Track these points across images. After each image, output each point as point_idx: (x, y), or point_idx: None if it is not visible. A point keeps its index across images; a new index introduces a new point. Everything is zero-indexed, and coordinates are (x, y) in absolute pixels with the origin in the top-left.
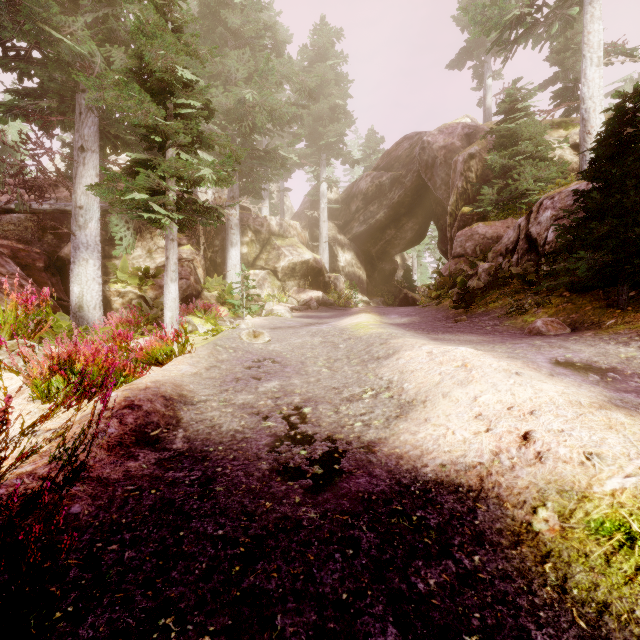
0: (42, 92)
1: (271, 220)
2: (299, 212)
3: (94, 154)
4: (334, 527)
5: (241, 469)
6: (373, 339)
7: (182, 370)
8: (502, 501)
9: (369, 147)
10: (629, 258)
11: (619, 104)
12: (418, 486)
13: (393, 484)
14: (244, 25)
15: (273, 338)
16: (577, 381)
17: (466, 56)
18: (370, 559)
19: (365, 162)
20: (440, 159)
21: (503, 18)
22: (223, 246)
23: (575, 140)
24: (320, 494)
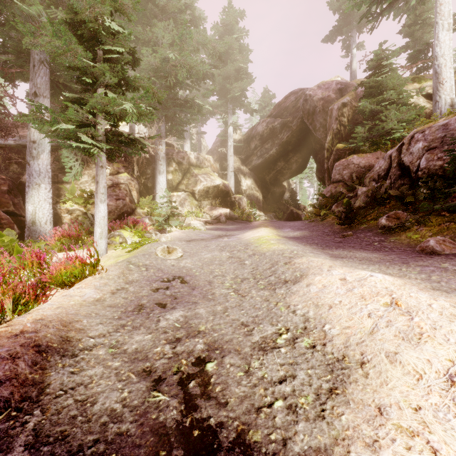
0: (4, 49)
1: (190, 154)
2: (212, 149)
3: (45, 99)
4: None
5: None
6: (276, 257)
7: (85, 296)
8: None
9: (264, 101)
10: None
11: None
12: None
13: None
14: (169, 2)
15: (186, 252)
16: None
17: (337, 32)
18: None
19: (261, 112)
20: (319, 108)
21: None
22: (153, 174)
23: (427, 91)
24: None
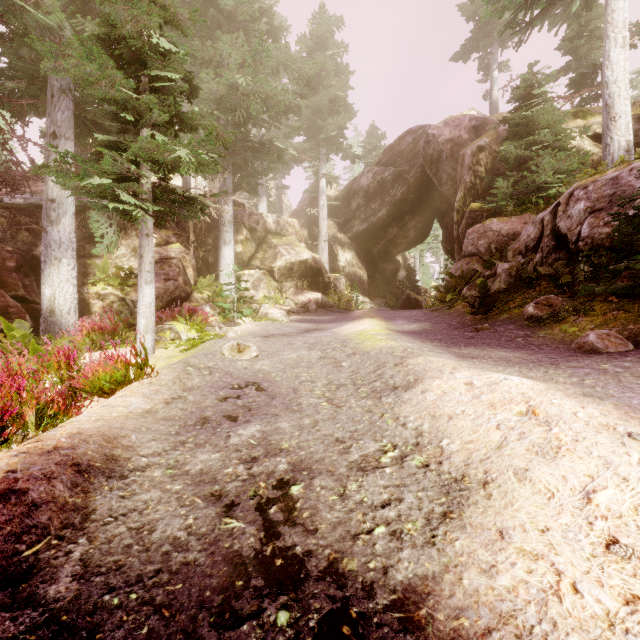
0: (11, 73)
1: (267, 217)
2: (297, 210)
3: (68, 141)
4: None
5: None
6: (384, 356)
7: (131, 406)
8: None
9: (370, 143)
10: None
11: None
12: None
13: None
14: (237, 7)
15: (263, 351)
16: None
17: (471, 47)
18: None
19: (366, 158)
20: (446, 153)
21: None
22: (216, 245)
23: (595, 130)
24: None
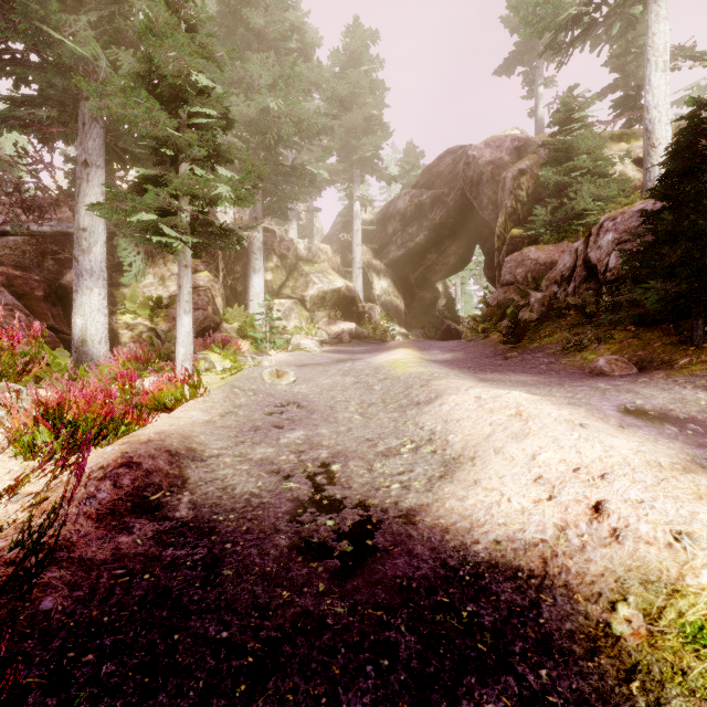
0: (41, 100)
1: (298, 243)
2: (330, 234)
3: (99, 170)
4: (365, 627)
5: (255, 545)
6: (412, 380)
7: (193, 417)
8: (572, 592)
9: (408, 162)
10: (705, 288)
11: (693, 112)
12: (468, 569)
13: (438, 566)
14: (268, 26)
15: (299, 378)
16: (652, 434)
17: (515, 61)
18: (410, 673)
19: (403, 179)
20: (487, 175)
21: (557, 18)
22: (245, 272)
23: (638, 154)
24: (349, 580)
